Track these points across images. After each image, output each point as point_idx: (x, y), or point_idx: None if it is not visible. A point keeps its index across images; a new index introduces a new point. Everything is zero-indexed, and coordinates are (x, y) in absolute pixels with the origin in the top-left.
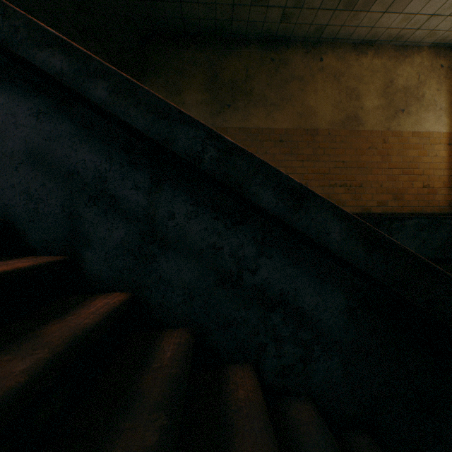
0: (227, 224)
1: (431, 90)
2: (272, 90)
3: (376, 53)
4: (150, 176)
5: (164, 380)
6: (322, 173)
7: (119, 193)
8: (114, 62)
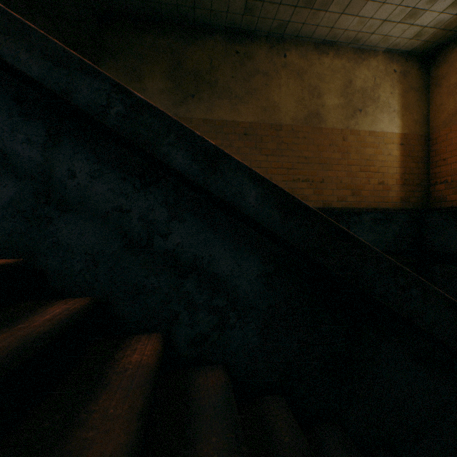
0: (135, 185)
1: (385, 93)
2: (237, 82)
3: (337, 54)
4: (45, 130)
5: (20, 336)
6: (286, 168)
7: (8, 146)
8: (69, 43)
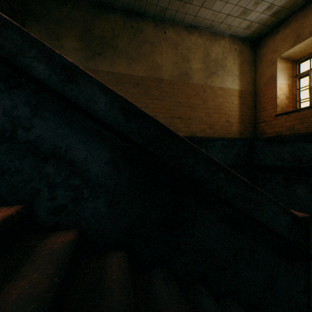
0: (0, 87)
1: (230, 63)
2: (131, 47)
3: (199, 34)
4: None
5: None
6: (166, 108)
7: None
8: (2, 7)
